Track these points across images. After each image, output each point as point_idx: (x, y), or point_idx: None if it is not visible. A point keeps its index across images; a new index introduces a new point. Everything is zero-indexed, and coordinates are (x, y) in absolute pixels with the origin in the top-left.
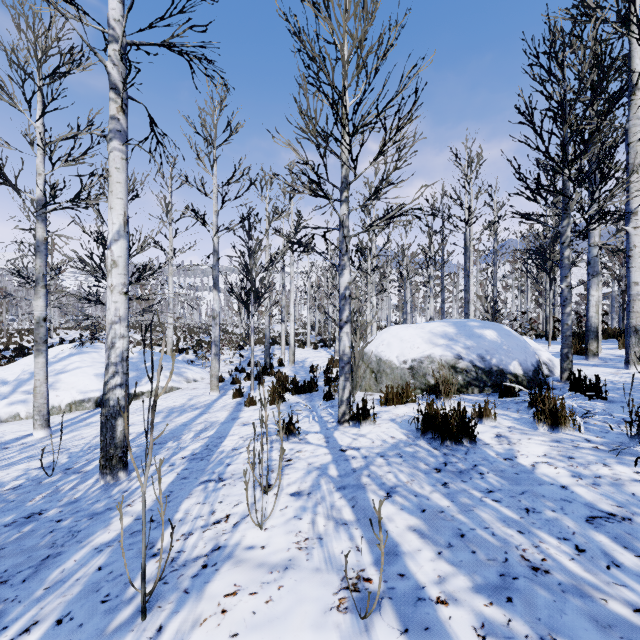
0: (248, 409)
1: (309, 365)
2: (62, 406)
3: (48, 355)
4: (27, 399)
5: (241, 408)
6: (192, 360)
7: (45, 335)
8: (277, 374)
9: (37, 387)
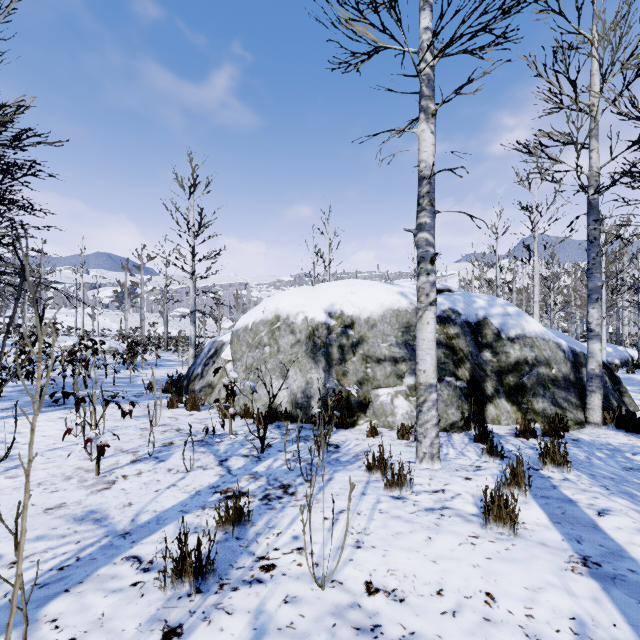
0: None
1: None
2: None
3: None
4: None
5: None
6: None
7: None
8: None
9: None
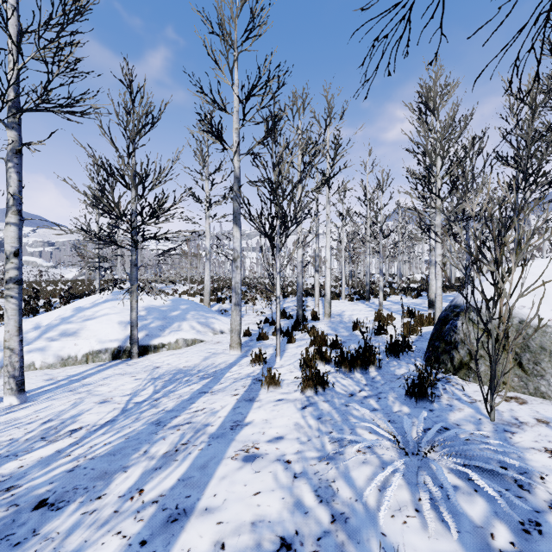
0: (265, 398)
1: (349, 320)
2: (78, 356)
3: (88, 301)
4: (45, 347)
5: (255, 392)
6: (225, 309)
7: (17, 274)
8: (311, 331)
9: (6, 340)
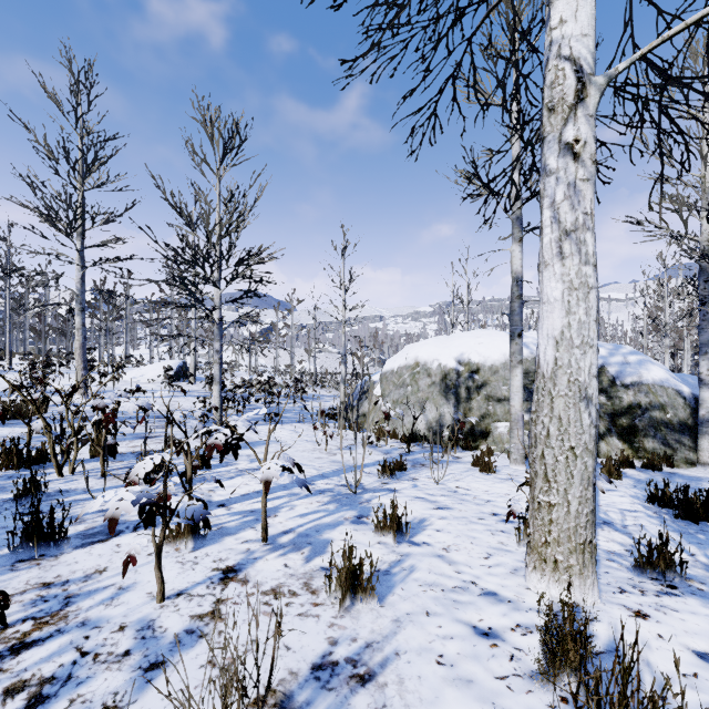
0: None
1: None
2: None
3: None
4: None
5: None
6: None
7: None
8: None
9: None
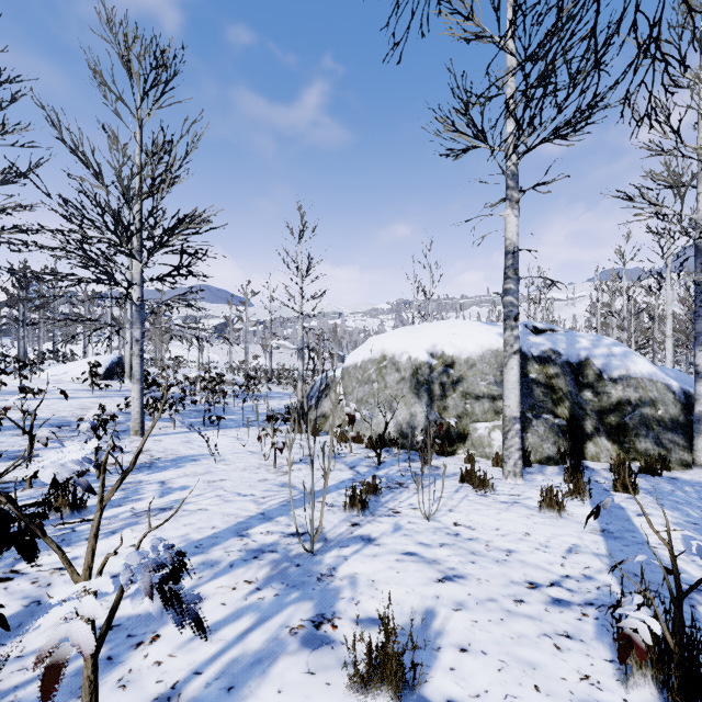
0: None
1: None
2: None
3: None
4: None
5: None
6: None
7: None
8: None
9: None
